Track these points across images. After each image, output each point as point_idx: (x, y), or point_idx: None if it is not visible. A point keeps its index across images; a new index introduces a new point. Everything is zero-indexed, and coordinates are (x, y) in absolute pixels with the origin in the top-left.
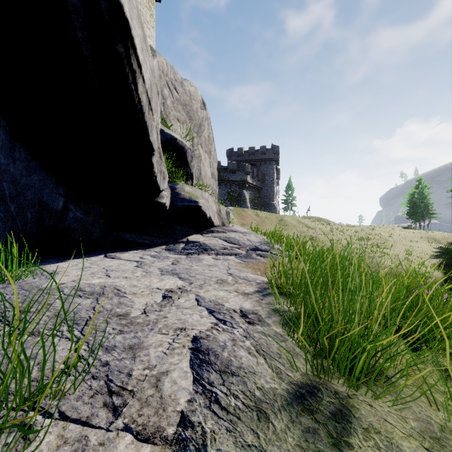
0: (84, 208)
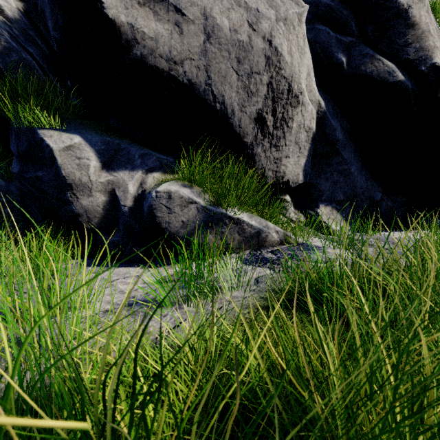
0: (391, 199)
